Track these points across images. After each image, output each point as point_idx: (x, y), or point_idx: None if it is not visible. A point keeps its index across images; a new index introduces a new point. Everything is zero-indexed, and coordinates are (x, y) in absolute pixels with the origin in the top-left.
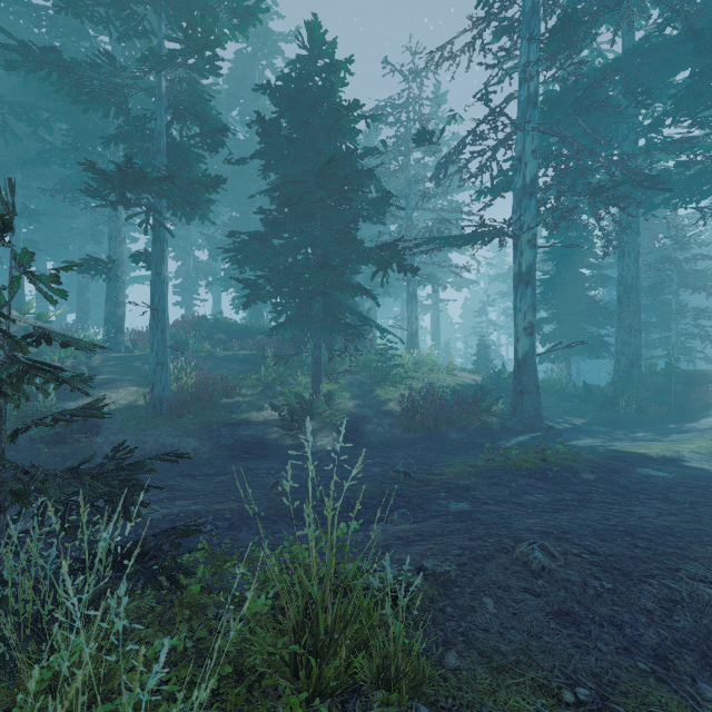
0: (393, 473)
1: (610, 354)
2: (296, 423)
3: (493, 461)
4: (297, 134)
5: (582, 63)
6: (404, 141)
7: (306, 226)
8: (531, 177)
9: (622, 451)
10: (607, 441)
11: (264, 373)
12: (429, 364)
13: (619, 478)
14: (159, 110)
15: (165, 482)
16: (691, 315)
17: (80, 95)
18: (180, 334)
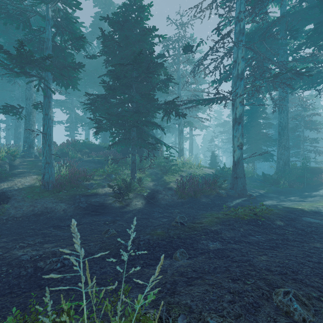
0: (174, 223)
1: (273, 159)
2: (122, 194)
3: (227, 214)
4: (123, 43)
5: (266, 14)
6: (177, 57)
7: (127, 91)
8: (241, 70)
9: (290, 207)
10: (279, 201)
11: (106, 168)
12: (189, 164)
13: (296, 224)
14: (47, 26)
15: (42, 231)
16: (309, 141)
17: (1, 14)
18: (65, 149)
